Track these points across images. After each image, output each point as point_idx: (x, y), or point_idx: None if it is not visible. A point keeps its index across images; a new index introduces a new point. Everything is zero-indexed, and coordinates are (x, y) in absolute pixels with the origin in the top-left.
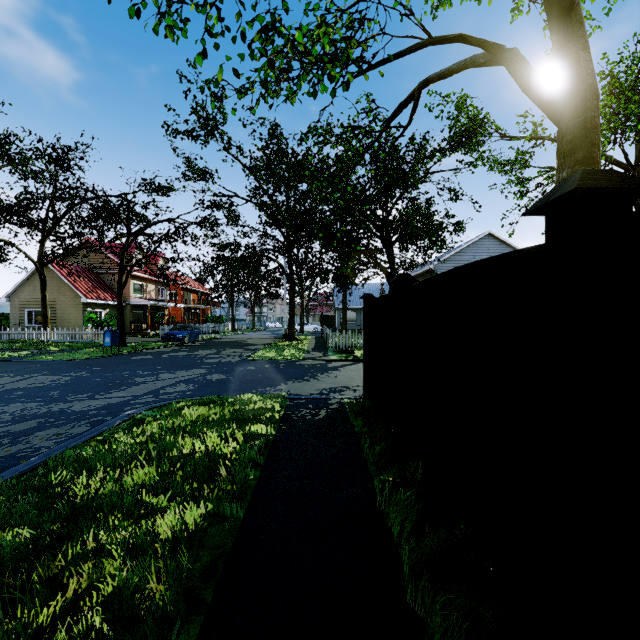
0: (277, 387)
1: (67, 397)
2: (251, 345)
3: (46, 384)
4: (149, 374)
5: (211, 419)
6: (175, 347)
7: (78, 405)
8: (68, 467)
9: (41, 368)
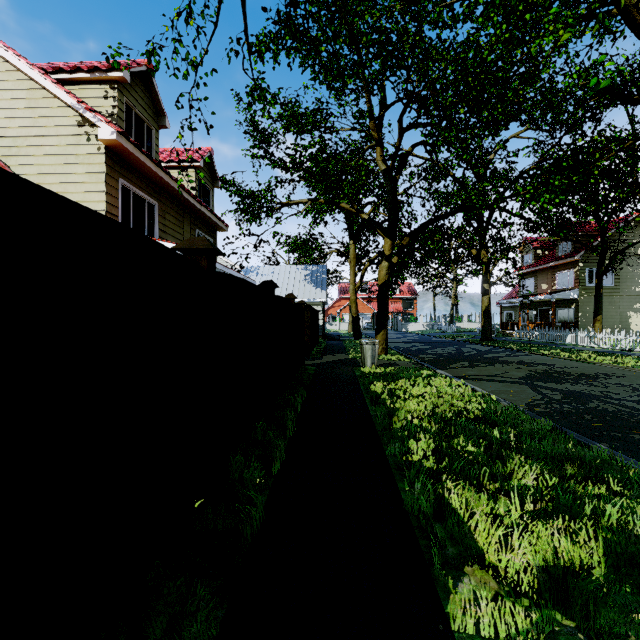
0: None
1: None
2: None
3: None
4: None
5: None
6: None
7: None
8: None
9: None
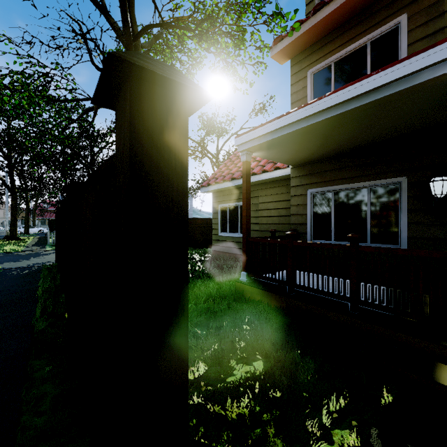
0: None
1: None
2: None
3: None
4: None
5: None
6: None
7: None
8: None
9: None
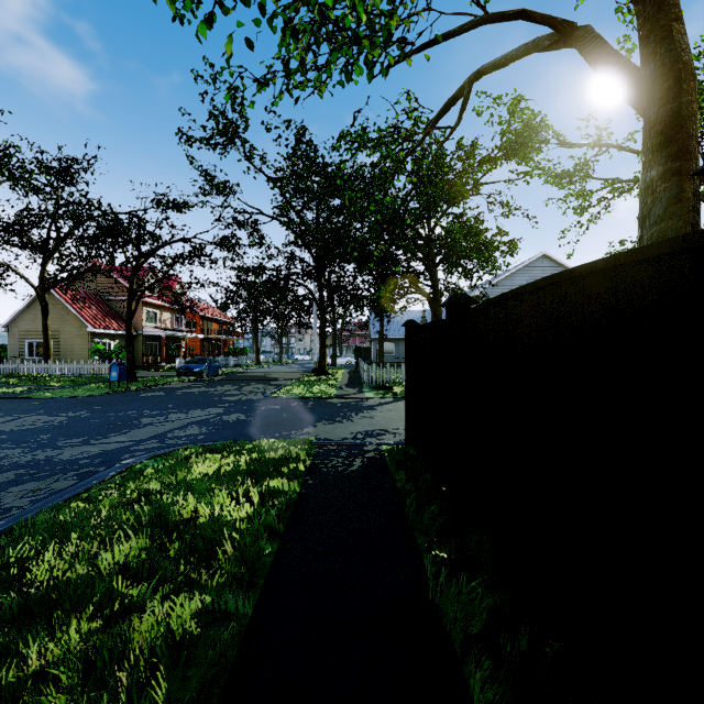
0: (304, 430)
1: (58, 442)
2: (277, 380)
3: (37, 426)
4: (157, 414)
5: (222, 471)
6: (191, 382)
7: (68, 452)
8: (36, 537)
9: (36, 407)
